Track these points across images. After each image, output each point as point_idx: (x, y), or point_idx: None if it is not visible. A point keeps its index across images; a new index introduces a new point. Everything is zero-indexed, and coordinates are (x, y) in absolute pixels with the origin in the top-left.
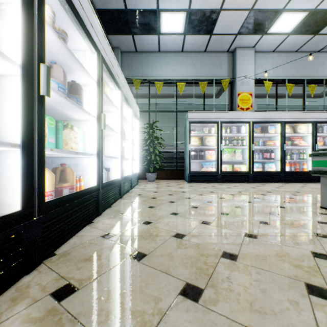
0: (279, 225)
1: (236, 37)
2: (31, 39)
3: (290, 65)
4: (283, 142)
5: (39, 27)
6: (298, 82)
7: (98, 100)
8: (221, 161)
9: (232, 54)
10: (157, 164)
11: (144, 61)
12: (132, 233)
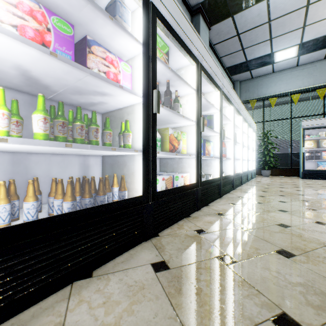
0: None
1: None
2: (234, 132)
3: None
4: None
5: (234, 127)
6: None
7: (241, 136)
8: None
9: None
10: (270, 164)
11: (259, 83)
12: (260, 189)
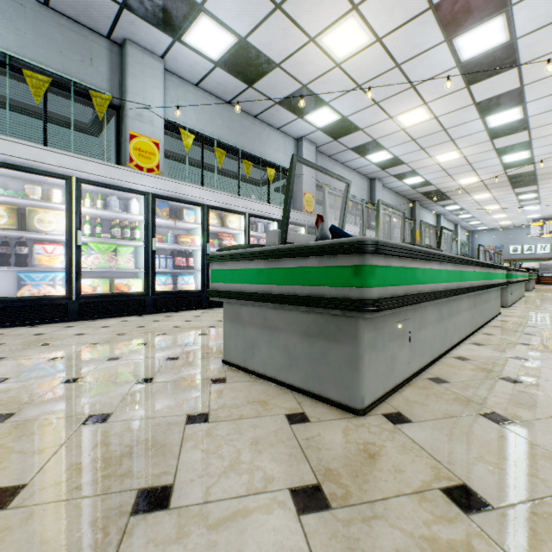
0: (52, 488)
1: (123, 13)
2: None
3: (222, 121)
4: (207, 240)
5: None
6: (232, 152)
7: None
8: (79, 271)
9: (121, 51)
10: None
11: None
12: None
